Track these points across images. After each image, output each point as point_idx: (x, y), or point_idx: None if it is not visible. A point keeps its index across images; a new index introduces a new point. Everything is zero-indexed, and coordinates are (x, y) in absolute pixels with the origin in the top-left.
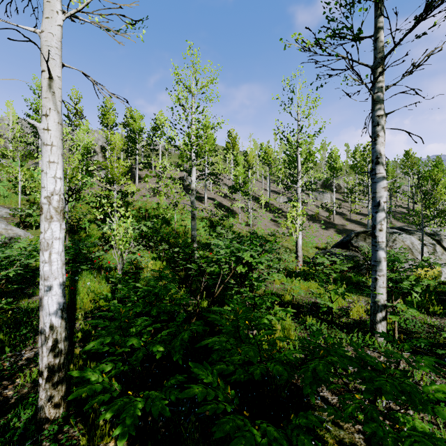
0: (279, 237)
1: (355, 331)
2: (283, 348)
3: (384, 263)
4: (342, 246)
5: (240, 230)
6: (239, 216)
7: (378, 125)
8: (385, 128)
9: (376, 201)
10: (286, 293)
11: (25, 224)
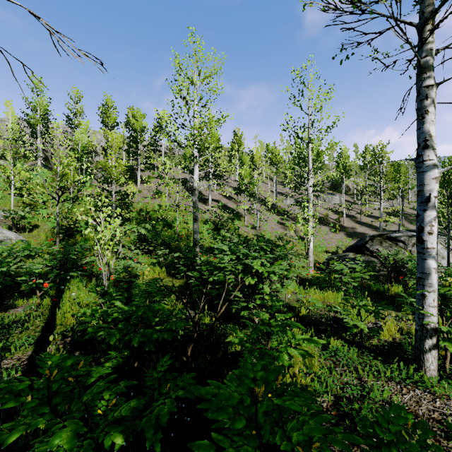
0: (287, 241)
1: (395, 361)
2: (306, 386)
3: (435, 275)
4: (356, 250)
5: (246, 233)
6: (244, 218)
7: (427, 98)
8: (436, 102)
9: (424, 196)
10: (300, 305)
11: (18, 227)
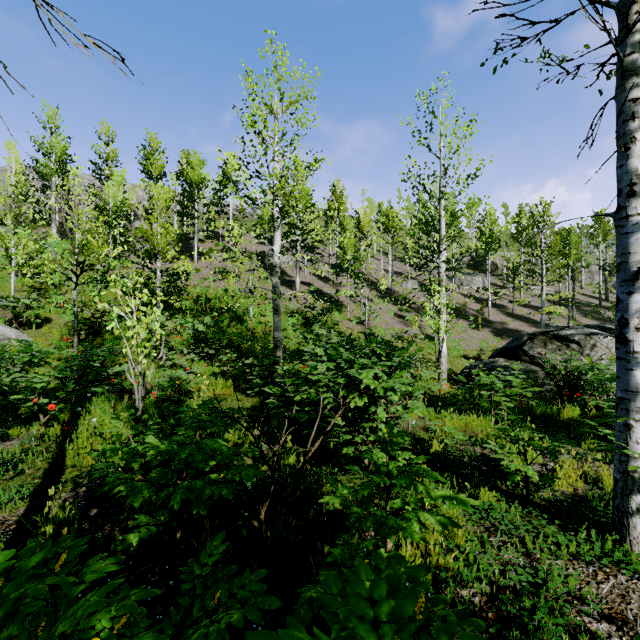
0: (408, 341)
1: (582, 528)
2: (446, 568)
3: None
4: (508, 355)
5: (349, 330)
6: (347, 309)
7: (634, 119)
8: None
9: (630, 271)
10: (431, 436)
11: (22, 321)
